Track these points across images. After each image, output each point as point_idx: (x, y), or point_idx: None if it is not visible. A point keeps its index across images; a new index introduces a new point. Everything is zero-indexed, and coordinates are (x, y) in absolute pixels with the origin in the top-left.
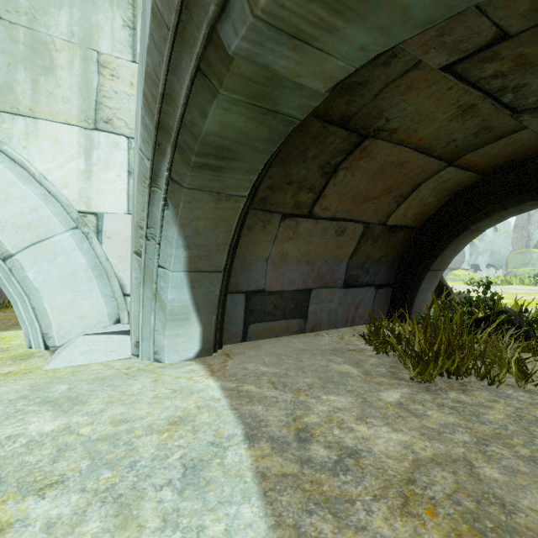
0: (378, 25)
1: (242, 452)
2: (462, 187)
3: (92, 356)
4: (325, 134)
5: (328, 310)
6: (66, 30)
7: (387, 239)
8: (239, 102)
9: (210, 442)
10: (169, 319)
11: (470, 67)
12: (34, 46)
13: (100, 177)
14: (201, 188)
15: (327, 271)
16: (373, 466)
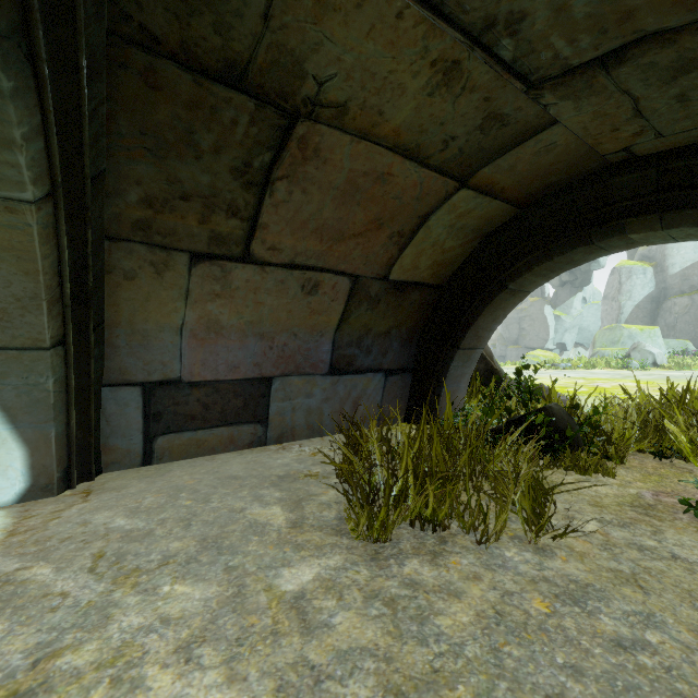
0: None
1: None
2: (494, 225)
3: None
4: (213, 103)
5: (305, 409)
6: None
7: (395, 303)
8: None
9: None
10: None
11: None
12: None
13: None
14: None
15: (298, 350)
16: None
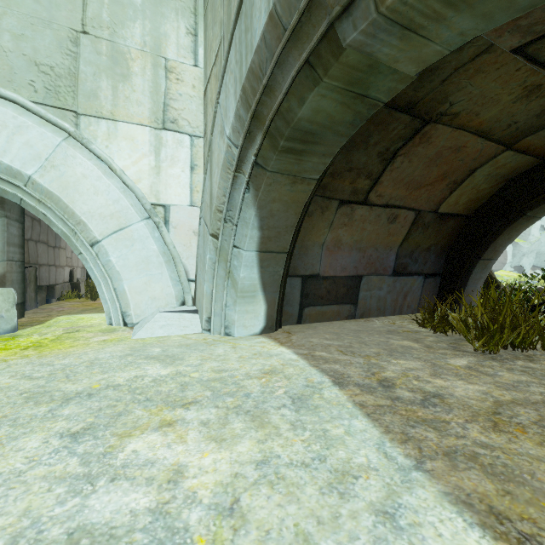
0: (483, 13)
1: (336, 392)
2: (519, 172)
3: (170, 329)
4: (389, 121)
5: (377, 297)
6: (140, 41)
7: (438, 228)
8: (337, 88)
9: (305, 385)
10: (240, 296)
11: (541, 48)
12: (114, 57)
13: (167, 173)
14: (281, 172)
15: (377, 259)
16: (458, 404)
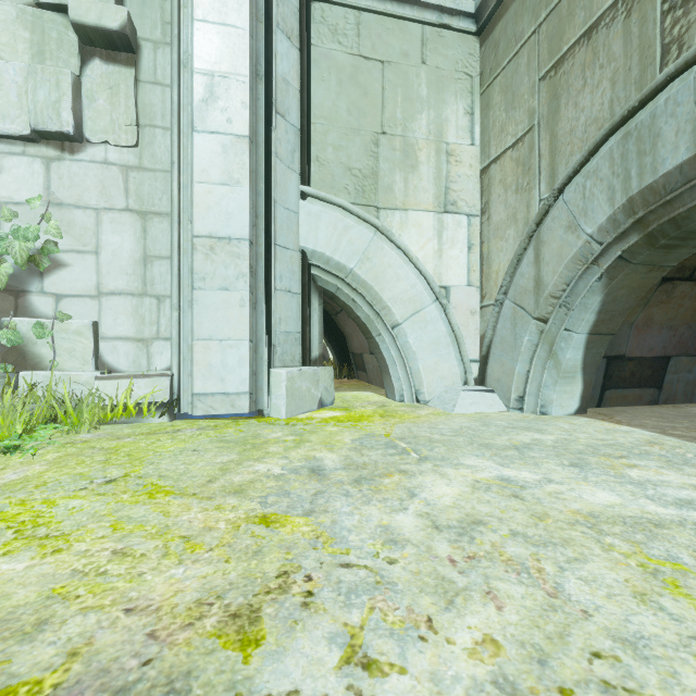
0: None
1: None
2: None
3: (479, 407)
4: None
5: (685, 381)
6: (425, 130)
7: None
8: None
9: None
10: (561, 377)
11: None
12: (405, 150)
13: (448, 254)
14: (644, 263)
15: (689, 338)
16: None
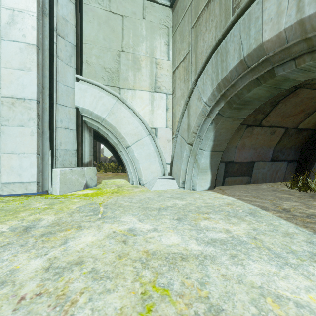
0: None
1: (265, 212)
2: None
3: (165, 186)
4: None
5: (262, 173)
6: (145, 51)
7: (297, 136)
8: (267, 86)
9: (249, 209)
10: (200, 172)
11: None
12: (134, 60)
13: (156, 112)
14: (229, 116)
15: (263, 153)
16: None
